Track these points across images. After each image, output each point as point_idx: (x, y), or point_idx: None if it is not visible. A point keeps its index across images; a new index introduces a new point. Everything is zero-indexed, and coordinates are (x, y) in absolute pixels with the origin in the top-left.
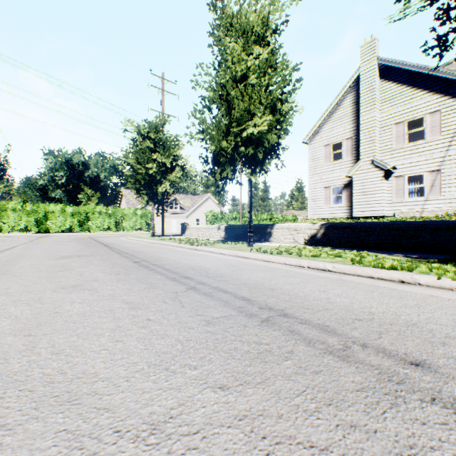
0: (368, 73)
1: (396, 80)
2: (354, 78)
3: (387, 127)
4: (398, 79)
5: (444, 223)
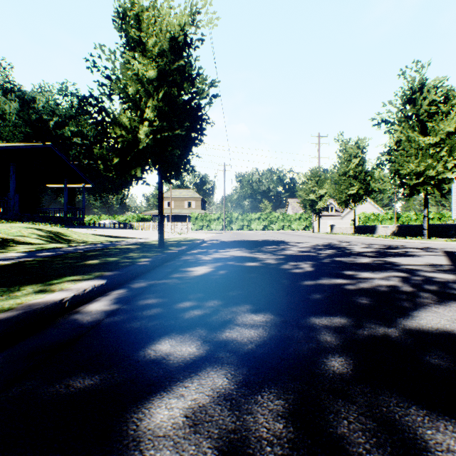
0: None
1: None
2: None
3: None
4: None
5: (434, 225)
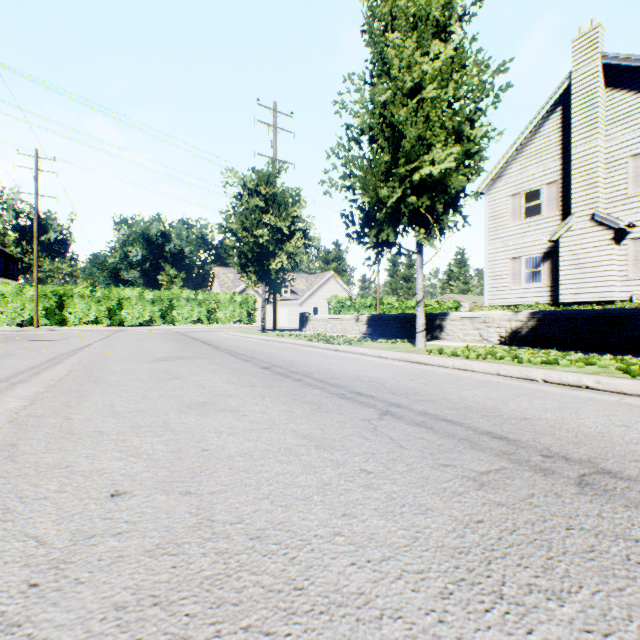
0: (585, 79)
1: (634, 88)
2: (561, 89)
3: (618, 161)
4: (638, 85)
5: None
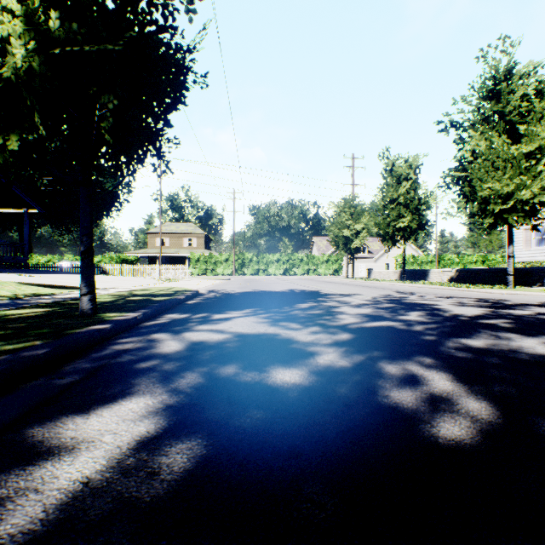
0: None
1: None
2: None
3: None
4: None
5: None
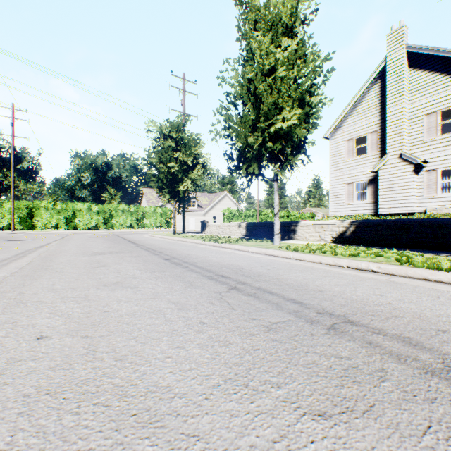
0: (395, 62)
1: (427, 68)
2: (380, 68)
3: (417, 118)
4: (430, 67)
5: None
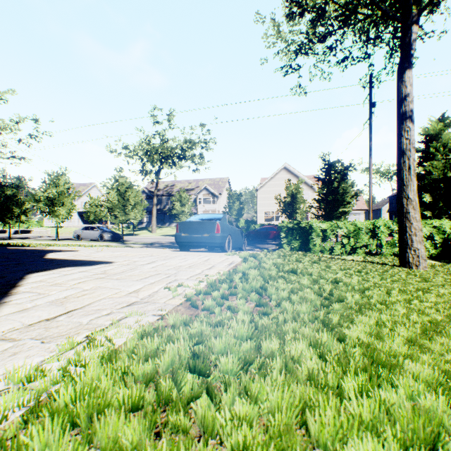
0: None
1: None
2: None
3: None
4: None
5: (26, 230)
